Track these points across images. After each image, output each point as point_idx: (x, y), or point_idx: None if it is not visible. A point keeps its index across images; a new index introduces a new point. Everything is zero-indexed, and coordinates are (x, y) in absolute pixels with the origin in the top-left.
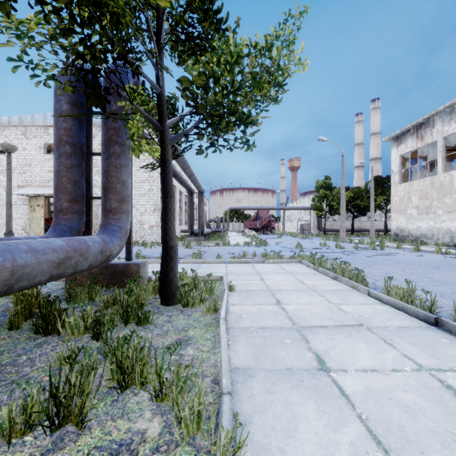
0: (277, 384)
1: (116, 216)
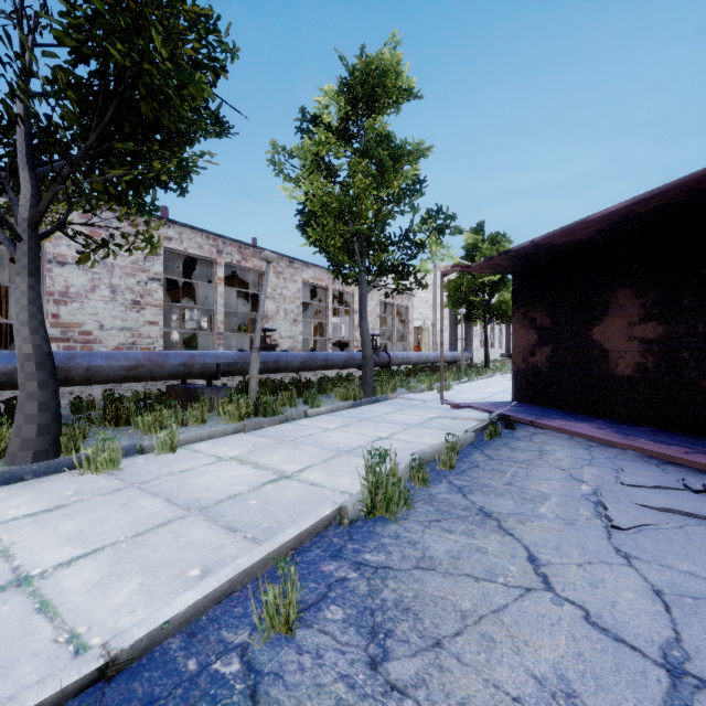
0: (505, 376)
1: (469, 346)
